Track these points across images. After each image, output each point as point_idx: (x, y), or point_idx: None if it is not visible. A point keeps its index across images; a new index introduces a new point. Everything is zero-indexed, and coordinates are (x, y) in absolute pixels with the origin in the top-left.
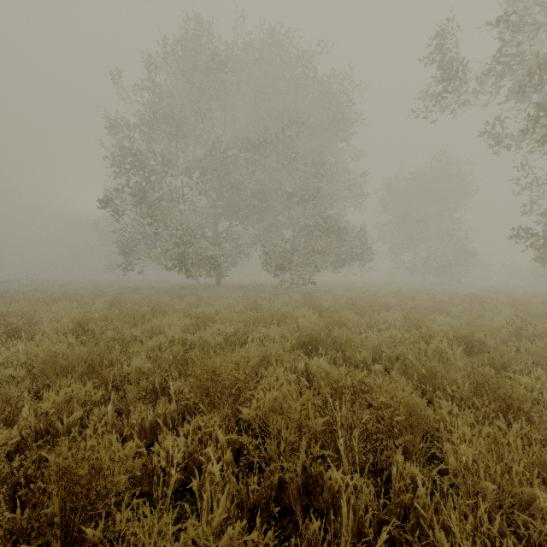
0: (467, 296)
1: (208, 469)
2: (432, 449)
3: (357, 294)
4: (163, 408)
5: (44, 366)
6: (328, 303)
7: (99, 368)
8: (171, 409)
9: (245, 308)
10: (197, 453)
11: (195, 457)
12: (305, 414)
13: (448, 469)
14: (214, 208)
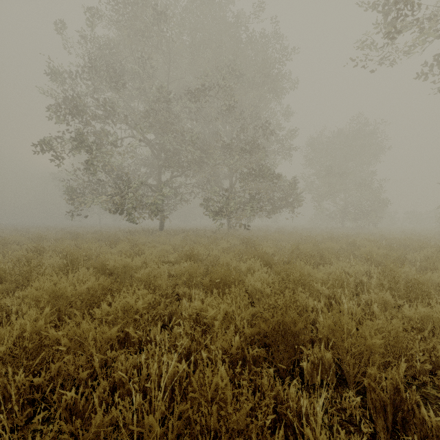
0: (408, 241)
1: None
2: None
3: (293, 239)
4: None
5: None
6: (271, 250)
7: None
8: None
9: (180, 257)
10: None
11: None
12: None
13: None
14: (157, 158)
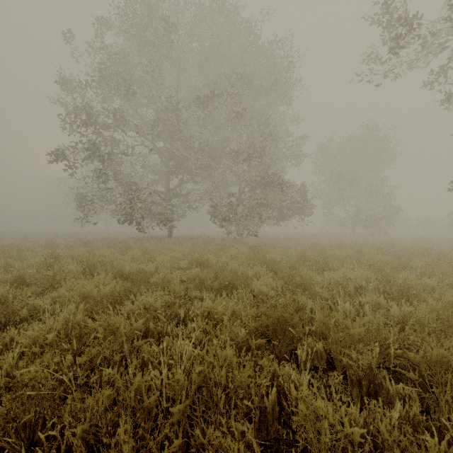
0: (413, 248)
1: None
2: None
3: (301, 246)
4: None
5: None
6: (278, 257)
7: None
8: None
9: (190, 263)
10: None
11: None
12: None
13: None
14: (166, 165)
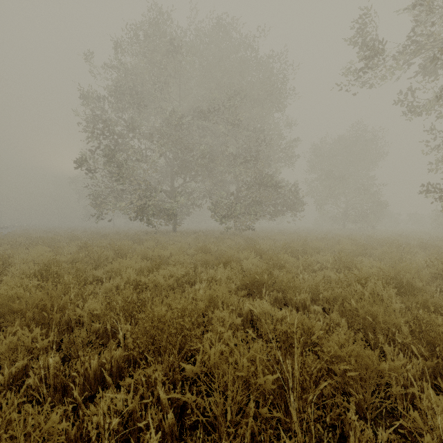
0: (384, 240)
1: (146, 440)
2: (388, 407)
3: (291, 238)
4: (109, 355)
5: (1, 309)
6: (267, 247)
7: (50, 313)
8: (117, 356)
9: (196, 251)
10: (137, 414)
11: (134, 418)
12: (253, 370)
13: (401, 425)
14: (171, 167)
